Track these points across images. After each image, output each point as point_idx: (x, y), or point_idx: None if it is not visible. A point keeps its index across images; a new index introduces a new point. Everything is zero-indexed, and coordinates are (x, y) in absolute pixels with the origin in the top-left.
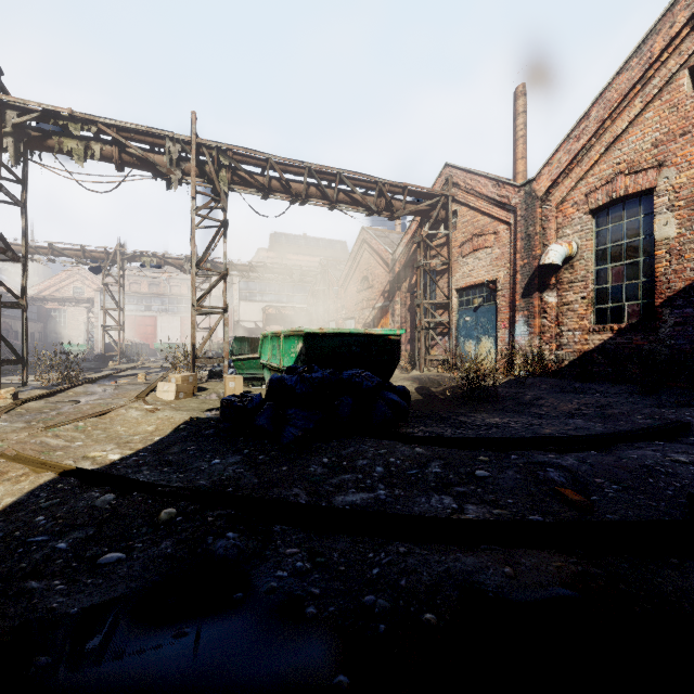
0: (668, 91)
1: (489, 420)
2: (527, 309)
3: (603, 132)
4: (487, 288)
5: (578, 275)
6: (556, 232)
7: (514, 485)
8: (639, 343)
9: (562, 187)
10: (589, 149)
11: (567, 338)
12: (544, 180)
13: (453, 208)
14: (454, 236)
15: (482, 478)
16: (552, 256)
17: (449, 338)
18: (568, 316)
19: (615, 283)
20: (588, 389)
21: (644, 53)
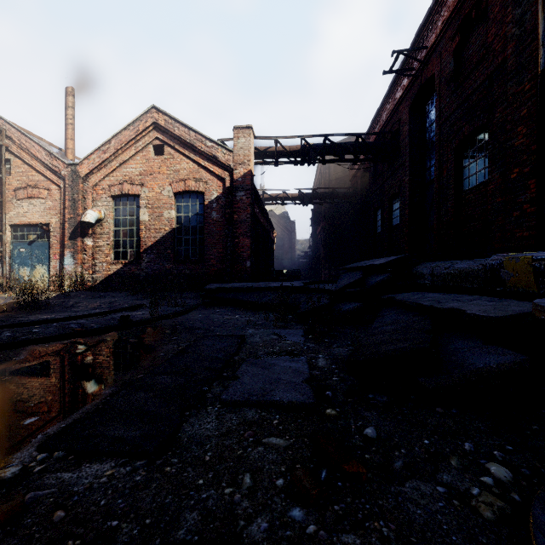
0: (146, 151)
1: (42, 317)
2: (73, 247)
3: (118, 155)
4: (41, 229)
5: (105, 231)
6: (93, 202)
7: (53, 332)
8: (134, 270)
9: (96, 176)
10: (111, 161)
11: (99, 267)
12: (85, 168)
13: (7, 156)
14: (9, 180)
15: (36, 332)
16: (89, 217)
17: (2, 265)
18: (100, 254)
19: (124, 238)
20: (108, 295)
21: (136, 127)
